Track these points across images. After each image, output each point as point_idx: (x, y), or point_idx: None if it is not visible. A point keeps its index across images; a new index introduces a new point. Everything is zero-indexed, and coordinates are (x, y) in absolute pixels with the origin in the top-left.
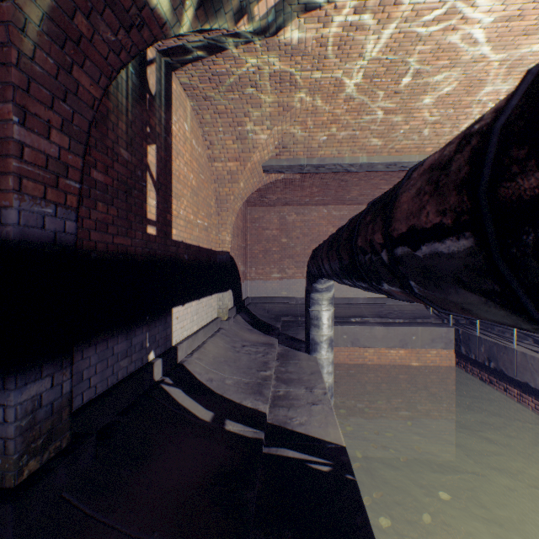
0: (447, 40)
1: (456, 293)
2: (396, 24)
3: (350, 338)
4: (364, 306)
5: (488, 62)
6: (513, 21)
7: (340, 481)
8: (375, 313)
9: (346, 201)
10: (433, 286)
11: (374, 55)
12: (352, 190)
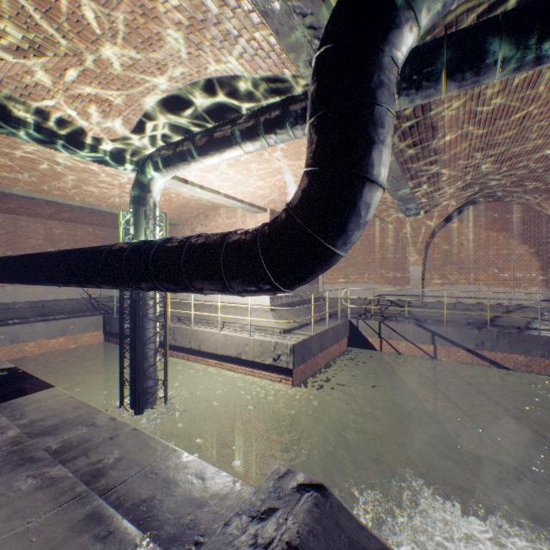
0: (79, 165)
1: (51, 281)
2: (49, 152)
3: (10, 337)
4: (25, 309)
5: (103, 177)
6: (108, 171)
7: (16, 372)
8: (37, 314)
9: (3, 210)
10: (48, 280)
11: (35, 154)
12: (11, 203)
